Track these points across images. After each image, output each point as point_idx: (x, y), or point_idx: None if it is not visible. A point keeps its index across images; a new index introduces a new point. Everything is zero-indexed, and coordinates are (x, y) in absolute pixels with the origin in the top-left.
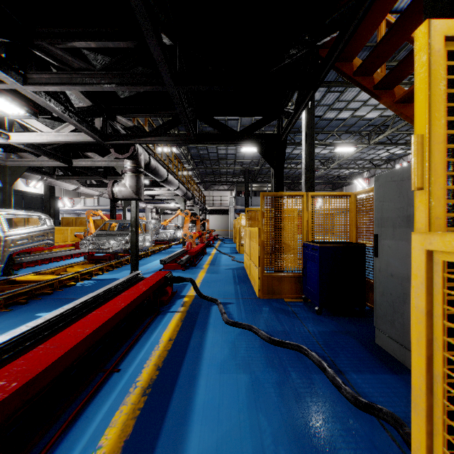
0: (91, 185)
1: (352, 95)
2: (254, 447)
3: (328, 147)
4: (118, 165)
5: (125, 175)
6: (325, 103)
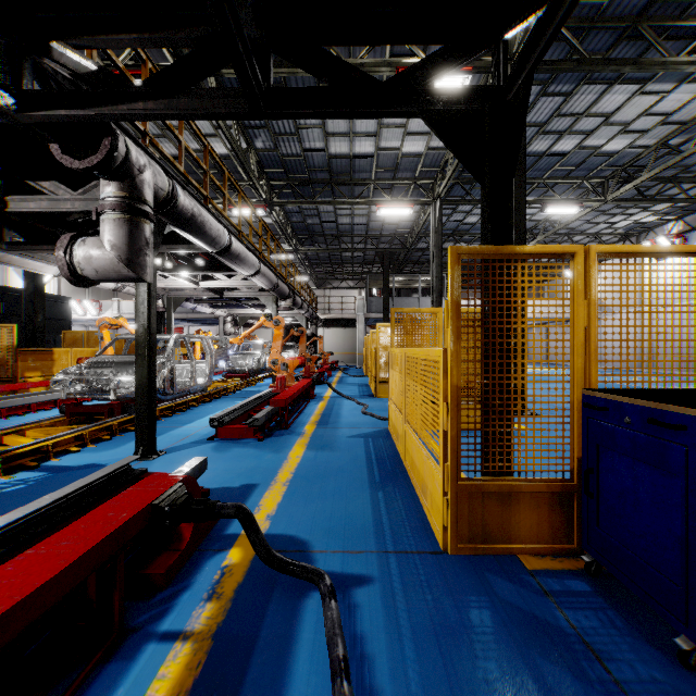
0: None
1: (587, 101)
2: None
3: (527, 211)
4: None
5: (102, 219)
6: (534, 119)
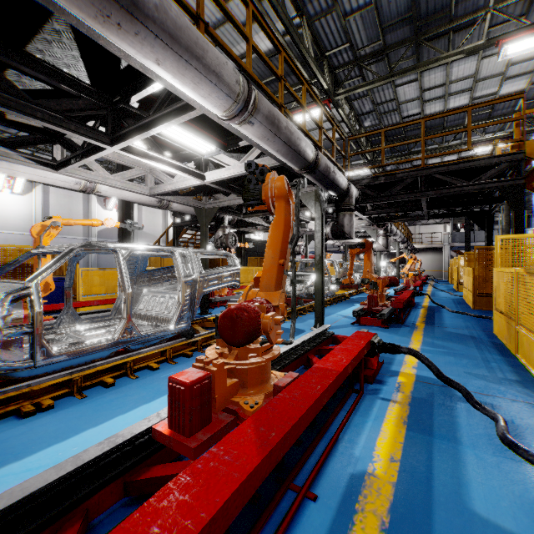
0: None
1: None
2: (464, 324)
3: None
4: (368, 230)
5: (380, 238)
6: None
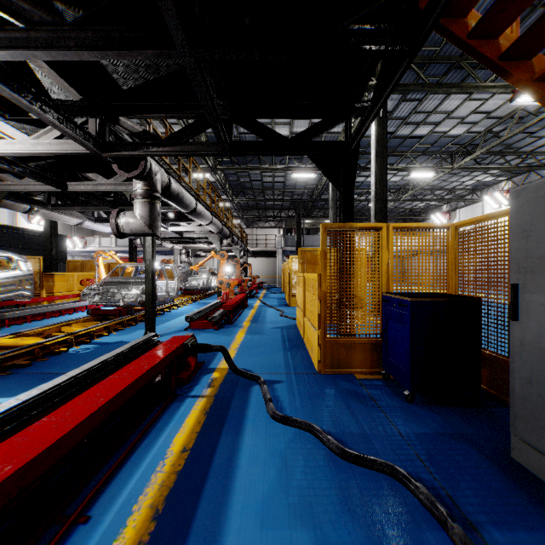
0: (99, 219)
1: (434, 104)
2: None
3: (400, 174)
4: (128, 190)
5: (135, 202)
6: (399, 115)
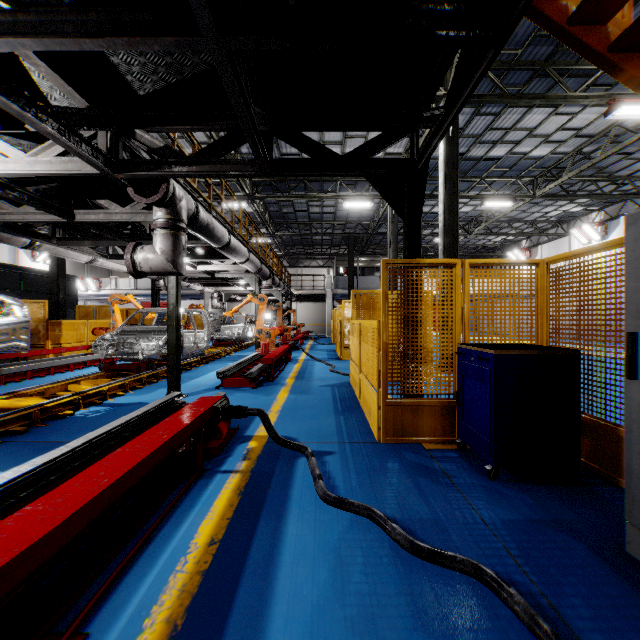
0: (115, 256)
1: (513, 119)
2: None
3: (472, 203)
4: (147, 220)
5: (155, 233)
6: (471, 132)
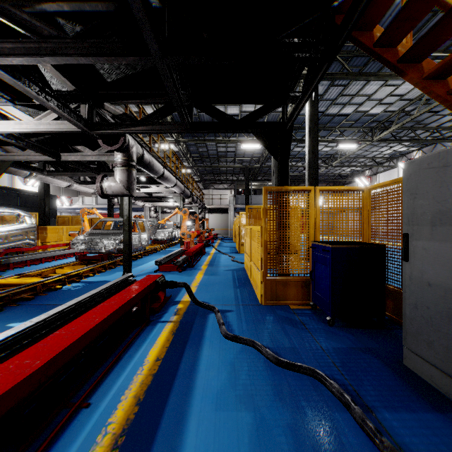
0: (85, 182)
1: (357, 89)
2: None
3: (330, 145)
4: (109, 159)
5: (116, 169)
6: (328, 97)
